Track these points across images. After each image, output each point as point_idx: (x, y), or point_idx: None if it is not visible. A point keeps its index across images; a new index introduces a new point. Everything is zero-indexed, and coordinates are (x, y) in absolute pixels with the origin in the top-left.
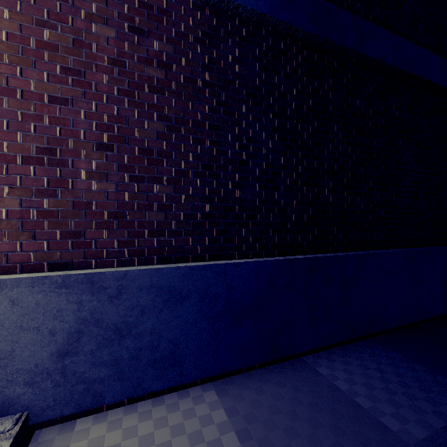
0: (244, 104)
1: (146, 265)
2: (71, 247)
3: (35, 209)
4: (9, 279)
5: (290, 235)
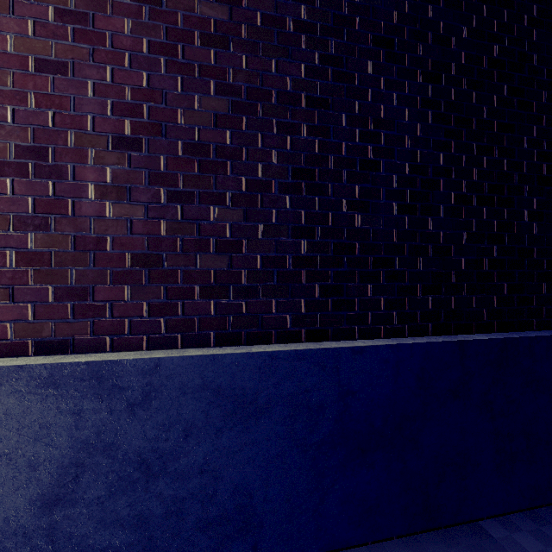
0: (371, 59)
1: (196, 348)
2: (71, 315)
3: (13, 251)
4: None
5: (455, 297)
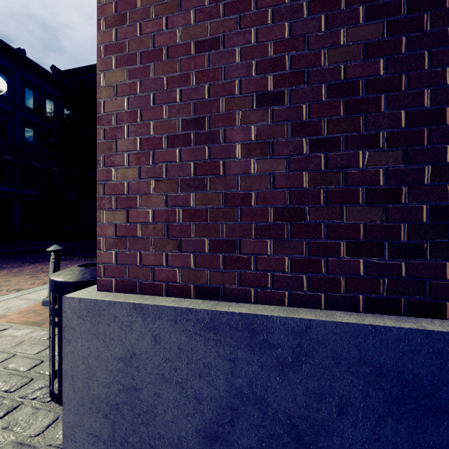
0: None
1: (341, 310)
2: (222, 265)
3: (180, 209)
4: (151, 305)
5: None
